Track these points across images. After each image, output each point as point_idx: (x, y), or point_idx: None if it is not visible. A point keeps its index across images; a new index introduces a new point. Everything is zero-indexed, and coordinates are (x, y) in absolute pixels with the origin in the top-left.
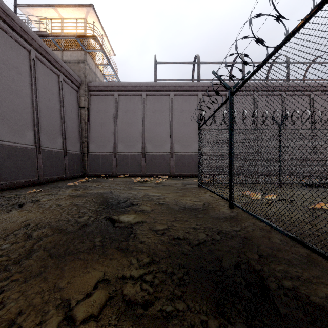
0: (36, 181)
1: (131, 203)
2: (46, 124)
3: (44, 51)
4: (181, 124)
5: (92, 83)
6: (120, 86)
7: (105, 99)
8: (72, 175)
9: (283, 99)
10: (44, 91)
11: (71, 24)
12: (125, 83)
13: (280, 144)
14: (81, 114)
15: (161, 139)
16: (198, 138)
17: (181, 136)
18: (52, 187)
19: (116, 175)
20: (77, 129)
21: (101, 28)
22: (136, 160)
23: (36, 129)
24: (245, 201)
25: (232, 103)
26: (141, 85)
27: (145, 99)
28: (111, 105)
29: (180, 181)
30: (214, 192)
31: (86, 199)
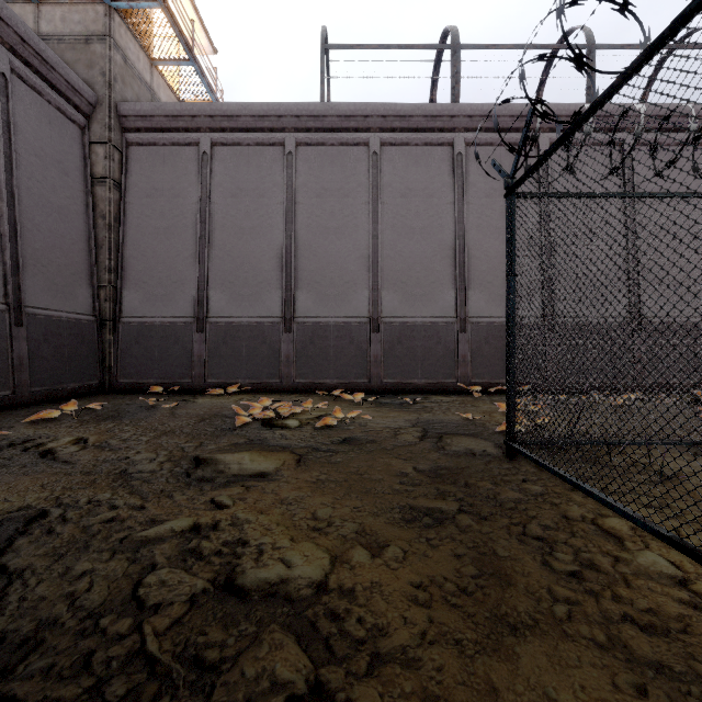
0: None
1: None
2: None
3: None
4: (403, 232)
5: (131, 105)
6: (216, 115)
7: (172, 155)
8: (49, 389)
9: None
10: None
11: None
12: (232, 105)
13: None
14: (96, 199)
15: (341, 276)
16: (453, 273)
17: (403, 266)
18: None
19: (204, 387)
20: (80, 245)
21: None
22: (264, 341)
23: None
24: None
25: None
26: (280, 111)
27: (295, 155)
28: (192, 174)
29: (408, 412)
30: None
31: None
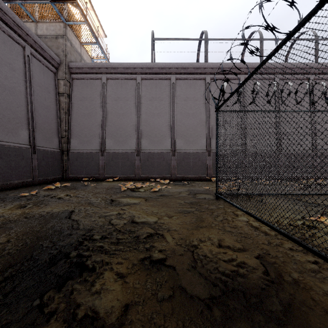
0: None
1: (83, 261)
2: (0, 109)
3: None
4: (185, 115)
5: (74, 63)
6: (108, 67)
7: (90, 83)
8: (44, 179)
9: (311, 84)
10: None
11: None
12: (115, 63)
13: None
14: (60, 102)
15: (159, 133)
16: (205, 132)
17: (185, 129)
18: None
19: (104, 178)
20: (54, 121)
21: None
22: (128, 159)
23: None
24: None
25: None
26: (135, 66)
27: (140, 83)
28: (99, 91)
29: (185, 187)
30: (266, 223)
31: None
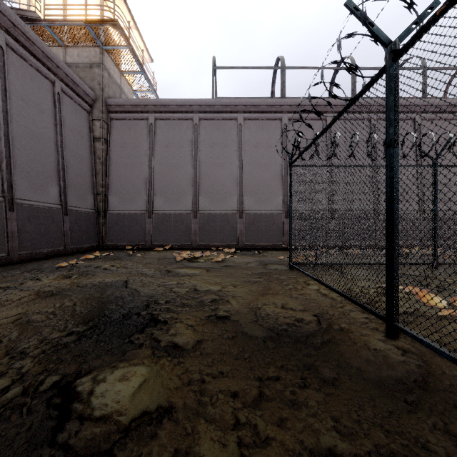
0: (4, 258)
1: (154, 317)
2: (28, 160)
3: (23, 36)
4: (255, 166)
5: (113, 99)
6: (157, 104)
7: (134, 125)
8: (78, 247)
9: (417, 126)
10: (23, 105)
11: (80, 7)
12: (165, 99)
13: (436, 194)
14: (96, 149)
15: (223, 188)
16: (281, 187)
17: (255, 184)
18: (24, 271)
19: (151, 246)
20: (88, 173)
21: (129, 14)
22: (183, 223)
23: (5, 169)
24: (406, 311)
25: (397, 80)
26: (191, 103)
27: (198, 125)
28: (144, 135)
29: (255, 257)
30: (332, 288)
31: (61, 304)
